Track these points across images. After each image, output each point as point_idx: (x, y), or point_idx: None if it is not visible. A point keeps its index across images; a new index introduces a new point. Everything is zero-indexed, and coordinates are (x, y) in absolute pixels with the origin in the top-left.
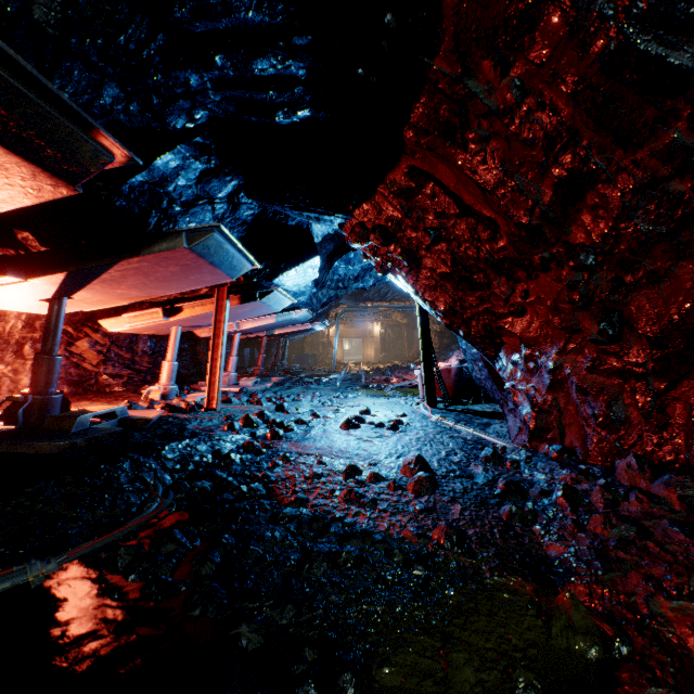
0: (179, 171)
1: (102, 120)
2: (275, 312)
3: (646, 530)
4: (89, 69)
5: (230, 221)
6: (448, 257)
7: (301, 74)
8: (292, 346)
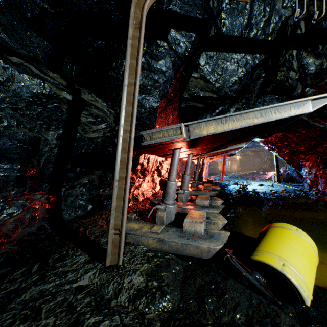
0: None
1: None
2: None
3: (326, 195)
4: None
5: None
6: (289, 149)
7: None
8: None
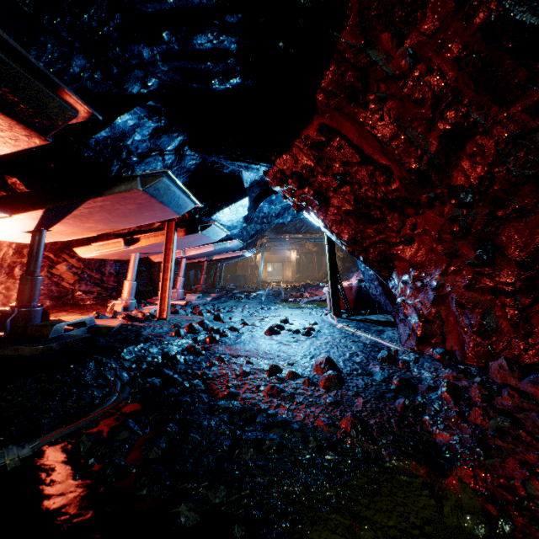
0: (135, 129)
1: (72, 86)
2: (214, 242)
3: (519, 422)
4: (60, 43)
5: (177, 169)
6: (351, 197)
7: (233, 47)
8: (227, 269)
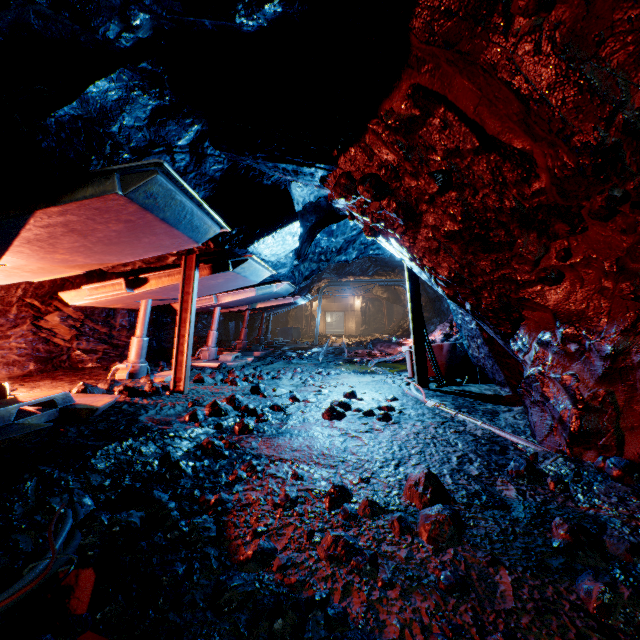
0: (122, 106)
1: (3, 22)
2: (256, 285)
3: None
4: None
5: (194, 177)
6: (458, 210)
7: None
8: (276, 319)
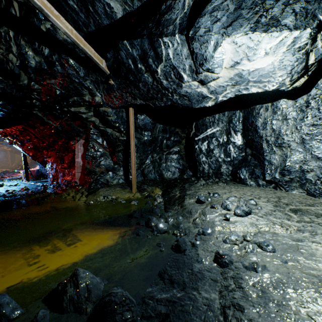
0: None
1: None
2: None
3: (61, 186)
4: None
5: None
6: (33, 145)
7: None
8: None
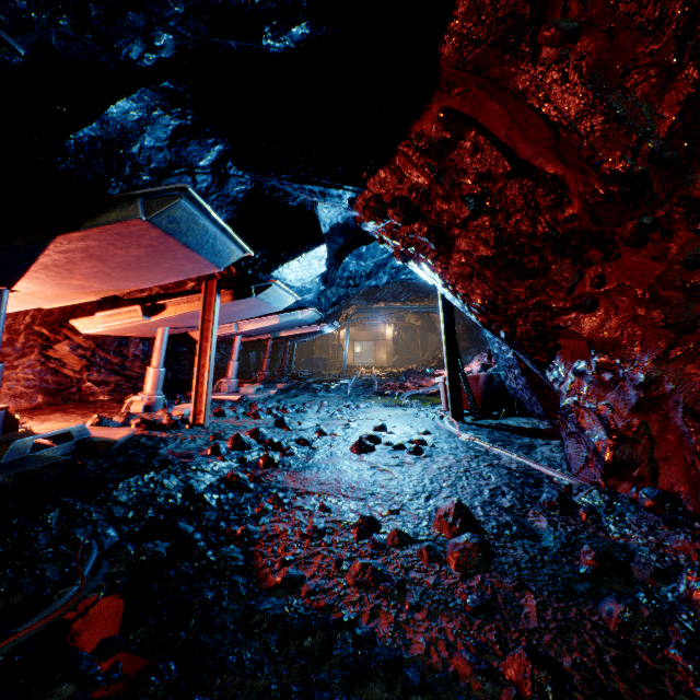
0: (143, 126)
1: (25, 43)
2: (279, 312)
3: None
4: None
5: (216, 198)
6: (491, 235)
7: None
8: (301, 349)
